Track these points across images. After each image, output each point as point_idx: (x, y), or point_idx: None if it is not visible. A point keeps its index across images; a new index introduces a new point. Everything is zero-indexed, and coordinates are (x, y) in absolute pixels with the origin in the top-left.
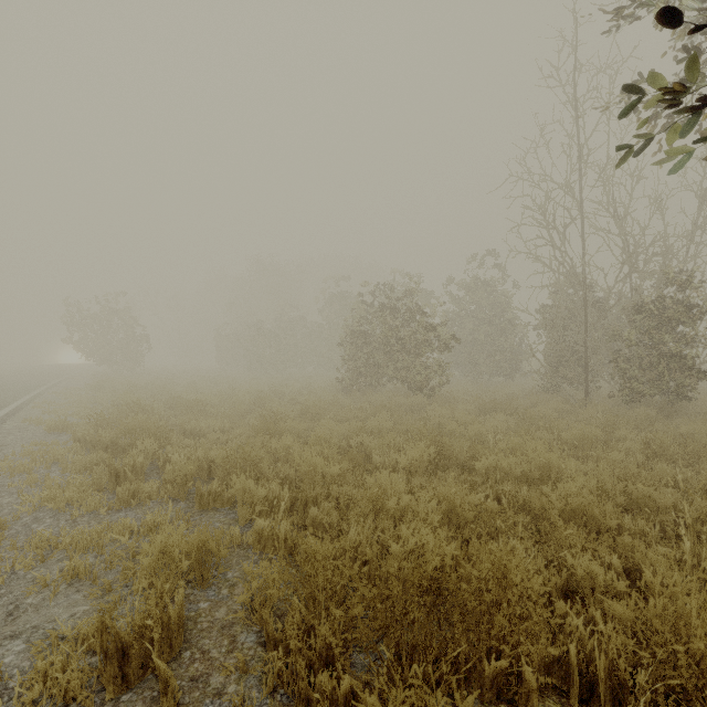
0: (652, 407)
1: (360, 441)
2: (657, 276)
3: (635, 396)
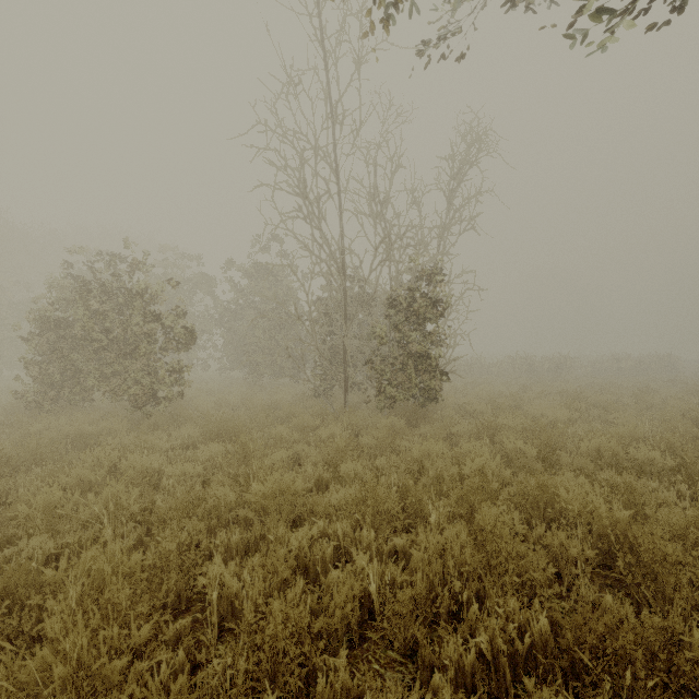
0: (400, 416)
1: None
2: (412, 270)
3: (390, 401)
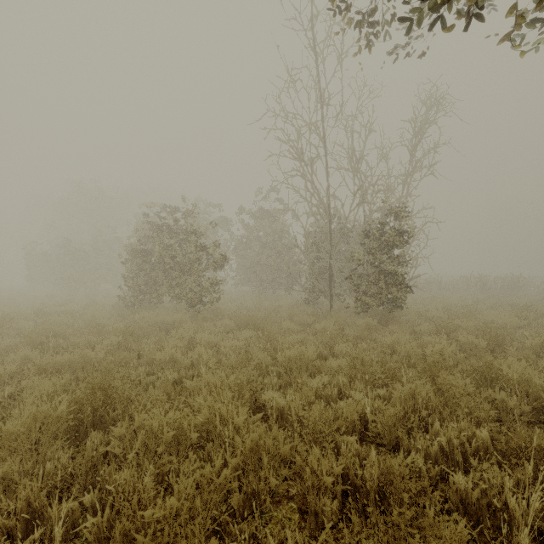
0: (373, 317)
1: (27, 386)
2: (382, 209)
3: (365, 307)
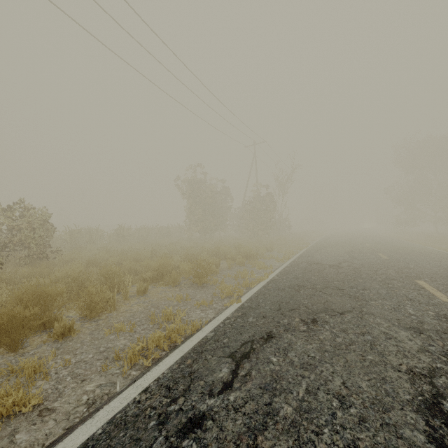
0: None
1: None
2: None
3: None
